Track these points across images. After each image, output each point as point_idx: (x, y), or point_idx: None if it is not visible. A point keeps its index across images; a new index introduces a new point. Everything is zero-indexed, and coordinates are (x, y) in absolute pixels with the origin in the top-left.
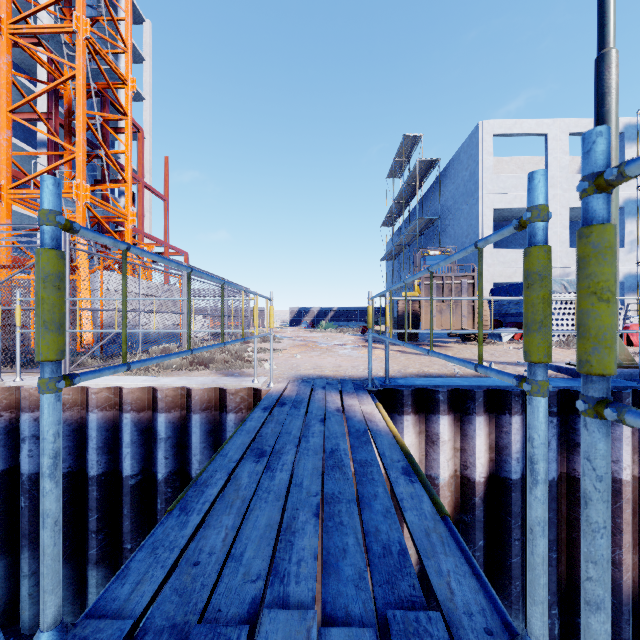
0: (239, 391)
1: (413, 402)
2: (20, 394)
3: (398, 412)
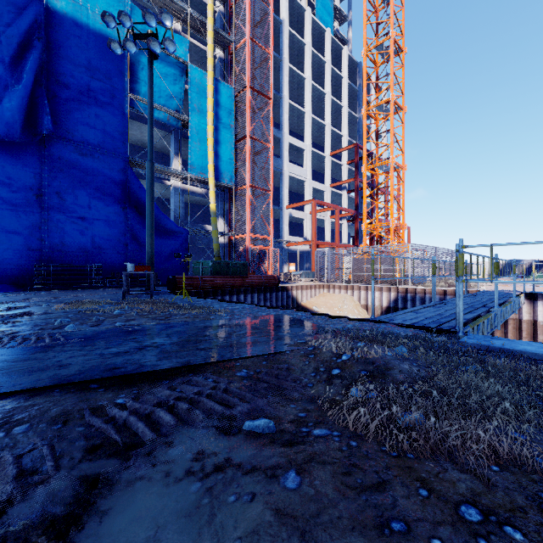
0: (473, 291)
1: (542, 297)
2: (406, 289)
3: (535, 300)
